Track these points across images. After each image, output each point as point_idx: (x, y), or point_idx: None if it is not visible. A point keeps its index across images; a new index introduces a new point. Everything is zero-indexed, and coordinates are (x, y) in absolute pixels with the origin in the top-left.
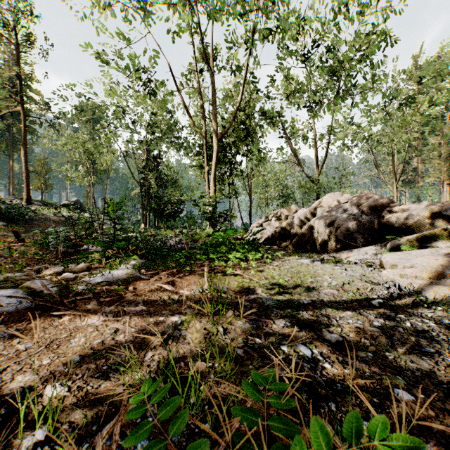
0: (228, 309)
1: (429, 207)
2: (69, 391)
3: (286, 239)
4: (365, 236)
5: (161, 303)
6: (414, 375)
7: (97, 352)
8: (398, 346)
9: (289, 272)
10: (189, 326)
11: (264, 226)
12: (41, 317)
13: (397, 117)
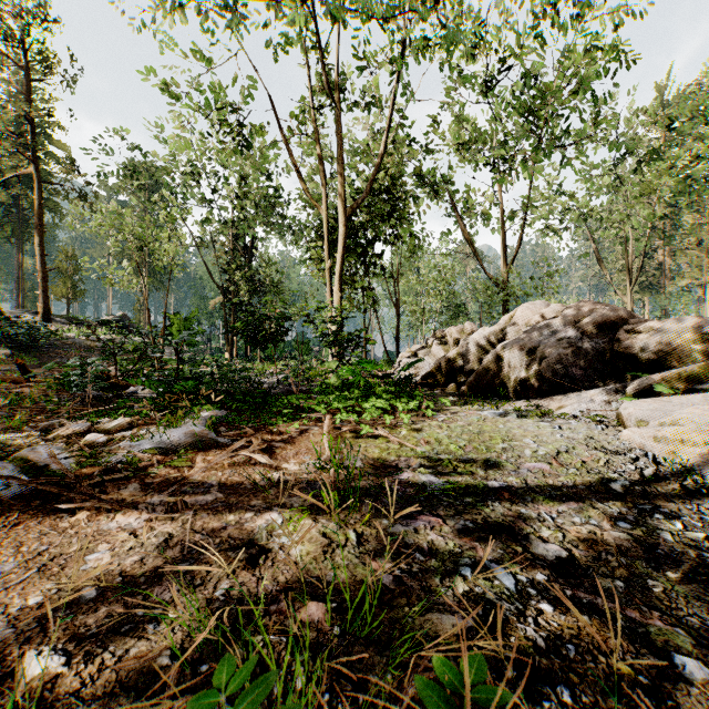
0: (365, 497)
1: (697, 323)
2: (69, 663)
3: (456, 377)
4: (589, 372)
5: (249, 486)
6: (705, 626)
7: (130, 581)
8: (667, 568)
9: (465, 432)
10: (297, 530)
11: (420, 356)
12: (40, 513)
13: (632, 181)
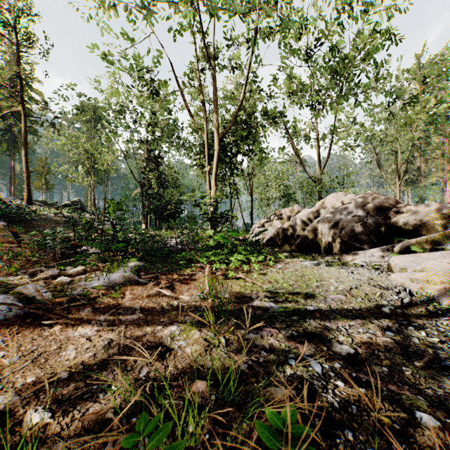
0: (231, 316)
1: (438, 207)
2: (53, 417)
3: (289, 240)
4: (371, 237)
5: (159, 310)
6: (436, 395)
7: (87, 368)
8: (415, 360)
9: (293, 275)
10: (189, 336)
11: (266, 227)
12: (31, 326)
13: (400, 116)
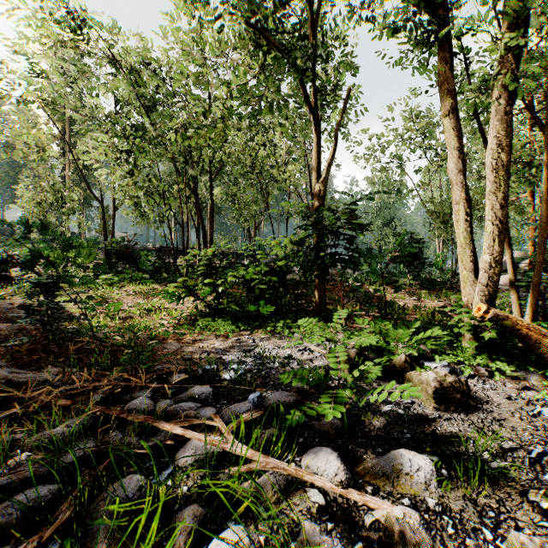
0: None
1: None
2: None
3: None
4: None
5: None
6: None
7: None
8: None
9: None
10: None
11: None
12: None
13: None
